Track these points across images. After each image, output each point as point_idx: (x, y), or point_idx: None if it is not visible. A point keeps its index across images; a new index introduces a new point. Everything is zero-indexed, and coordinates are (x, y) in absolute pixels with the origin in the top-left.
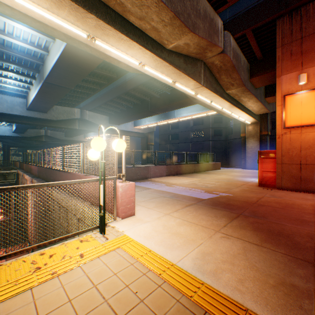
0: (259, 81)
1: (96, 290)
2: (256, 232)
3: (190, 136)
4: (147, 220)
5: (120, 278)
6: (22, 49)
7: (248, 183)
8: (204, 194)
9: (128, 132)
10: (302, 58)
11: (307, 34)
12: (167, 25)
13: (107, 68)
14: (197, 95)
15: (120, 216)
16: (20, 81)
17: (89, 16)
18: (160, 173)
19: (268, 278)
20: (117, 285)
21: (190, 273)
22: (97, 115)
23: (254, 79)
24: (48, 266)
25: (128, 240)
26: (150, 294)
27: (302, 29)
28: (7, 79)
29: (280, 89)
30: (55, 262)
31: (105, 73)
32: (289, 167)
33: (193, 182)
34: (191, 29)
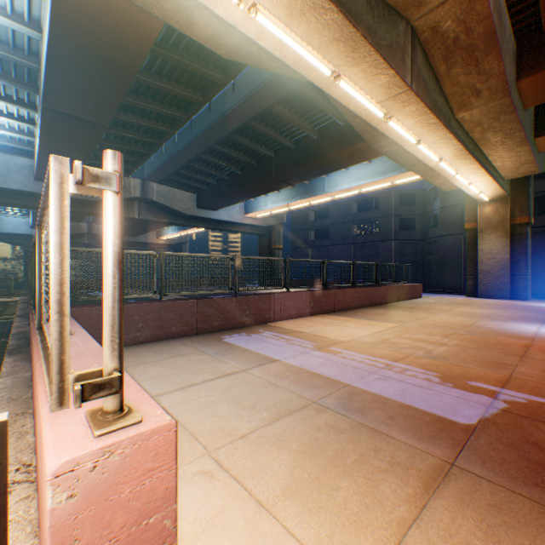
0: (539, 88)
1: None
2: None
3: (352, 232)
4: None
5: None
6: None
7: (535, 341)
8: (450, 395)
9: (233, 224)
10: None
11: None
12: None
13: (179, 77)
14: (389, 121)
15: None
16: (9, 118)
17: None
18: (298, 308)
19: None
20: None
21: None
22: (173, 191)
23: (530, 82)
24: None
25: None
26: None
27: None
28: None
29: None
30: None
31: (177, 90)
32: None
33: (382, 336)
34: None
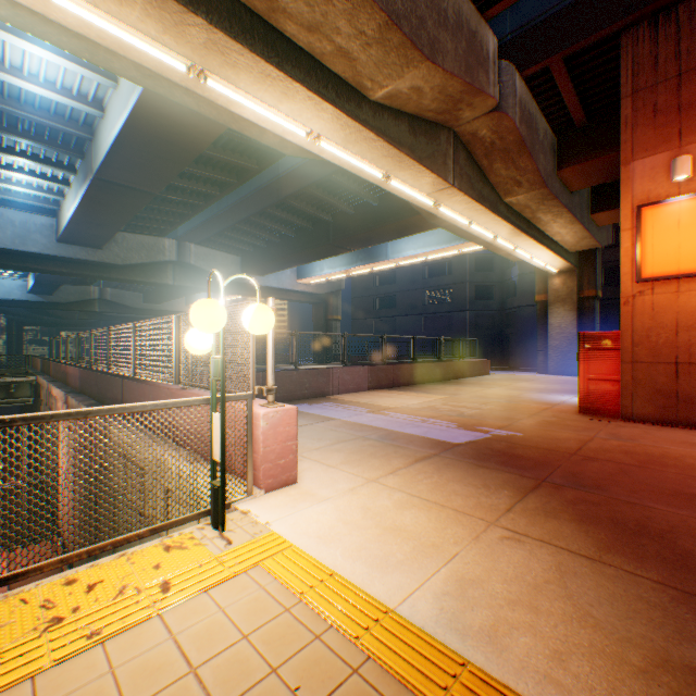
0: (578, 177)
1: (196, 681)
2: (584, 526)
3: (422, 301)
4: (326, 495)
5: (258, 649)
6: (45, 104)
7: (556, 406)
8: (457, 432)
9: (283, 291)
10: (680, 120)
11: (692, 66)
12: (372, 45)
13: (235, 147)
14: (439, 208)
15: (263, 486)
16: (41, 178)
17: (191, 22)
18: (356, 382)
19: (626, 649)
20: (250, 667)
21: (432, 635)
22: (214, 254)
23: (568, 172)
24: (82, 614)
25: (280, 547)
26: (333, 694)
27: (680, 55)
28: (13, 173)
29: (630, 193)
30: (100, 604)
31: (232, 159)
32: (649, 369)
33: (429, 404)
34: (427, 54)
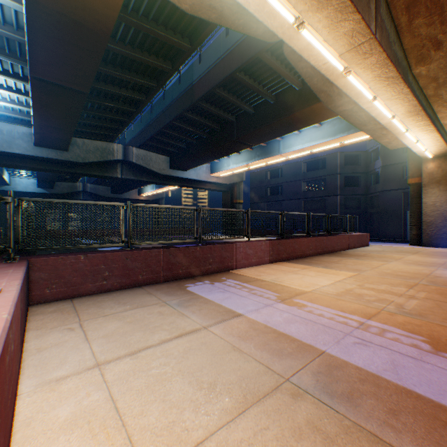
0: None
1: None
2: None
3: (302, 189)
4: None
5: None
6: None
7: None
8: None
9: (201, 182)
10: None
11: None
12: None
13: (151, 47)
14: (349, 75)
15: None
16: (8, 91)
17: None
18: (258, 256)
19: None
20: None
21: None
22: (150, 155)
23: None
24: None
25: None
26: None
27: None
28: None
29: None
30: None
31: (149, 60)
32: None
33: (344, 286)
34: None
